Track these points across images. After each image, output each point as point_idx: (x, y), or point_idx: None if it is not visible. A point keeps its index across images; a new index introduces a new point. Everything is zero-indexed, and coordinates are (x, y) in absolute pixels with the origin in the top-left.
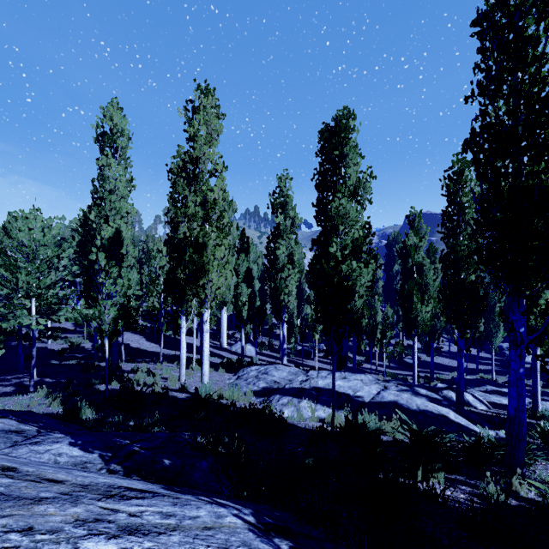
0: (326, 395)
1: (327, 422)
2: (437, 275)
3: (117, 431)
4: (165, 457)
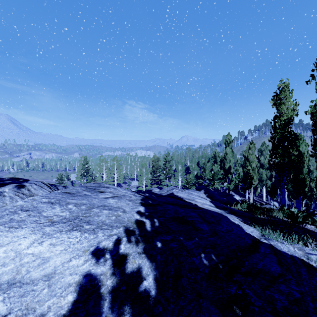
0: None
1: None
2: None
3: None
4: None
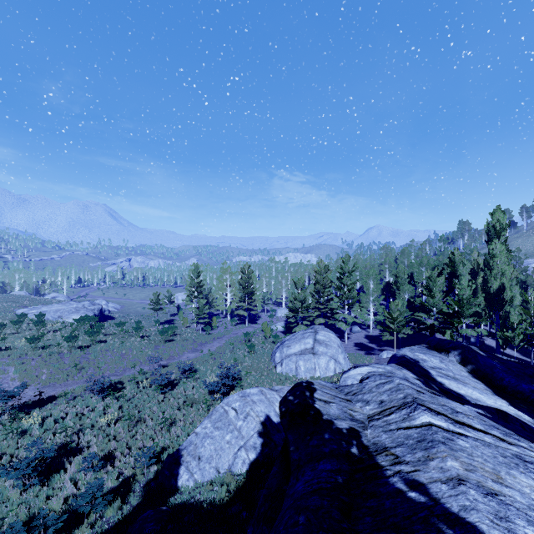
0: None
1: None
2: None
3: None
4: None
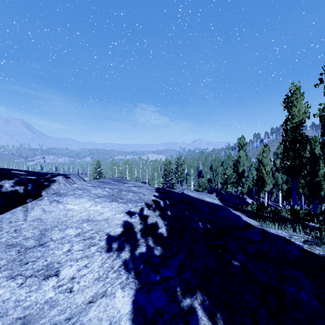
0: None
1: None
2: None
3: None
4: None
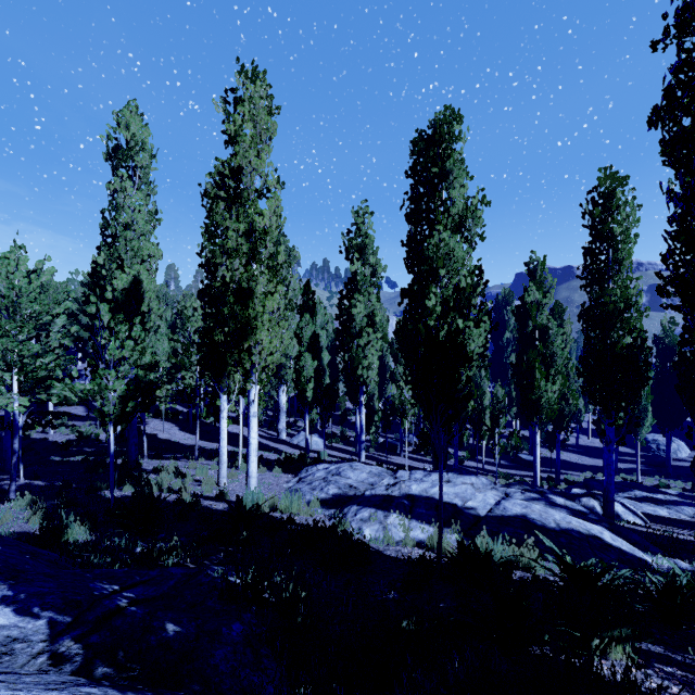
0: (424, 505)
1: (427, 547)
2: (564, 344)
3: (113, 564)
4: (171, 619)
